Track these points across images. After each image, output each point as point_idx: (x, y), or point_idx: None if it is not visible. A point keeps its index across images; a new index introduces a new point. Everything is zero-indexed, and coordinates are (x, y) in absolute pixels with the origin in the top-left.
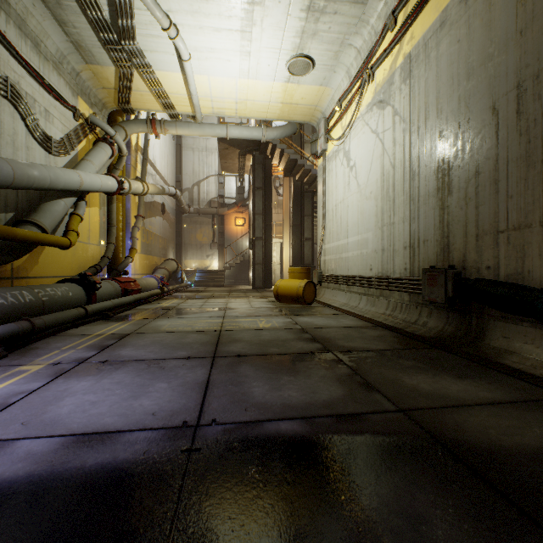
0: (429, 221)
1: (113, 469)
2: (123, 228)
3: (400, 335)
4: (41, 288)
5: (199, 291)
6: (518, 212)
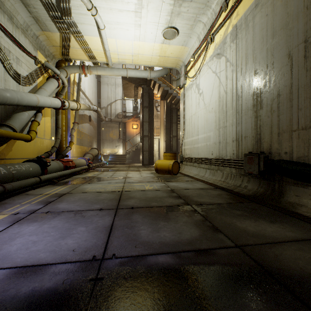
0: (248, 125)
1: (38, 296)
2: (65, 130)
3: (231, 194)
4: (12, 165)
5: (111, 167)
6: (305, 118)
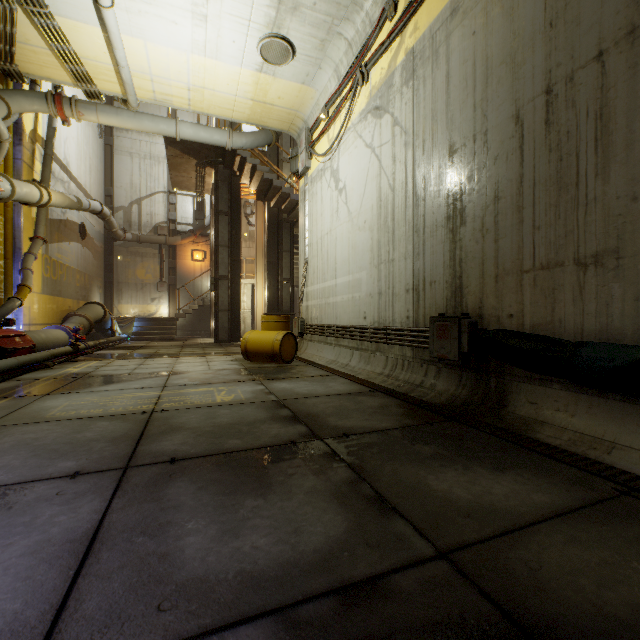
0: (438, 258)
1: None
2: (7, 255)
3: (405, 403)
4: None
5: (137, 347)
6: (548, 247)
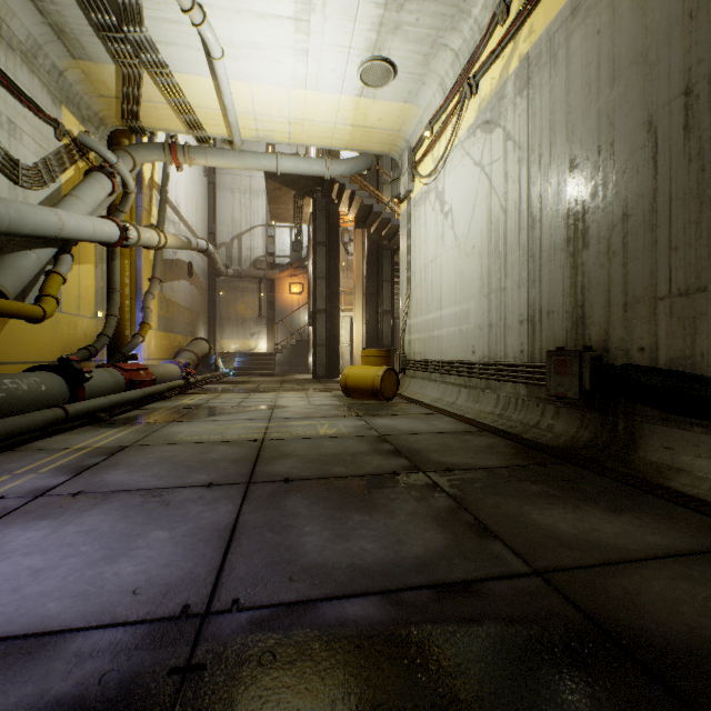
0: (556, 285)
1: None
2: (131, 295)
3: (516, 444)
4: None
5: (240, 382)
6: (687, 270)
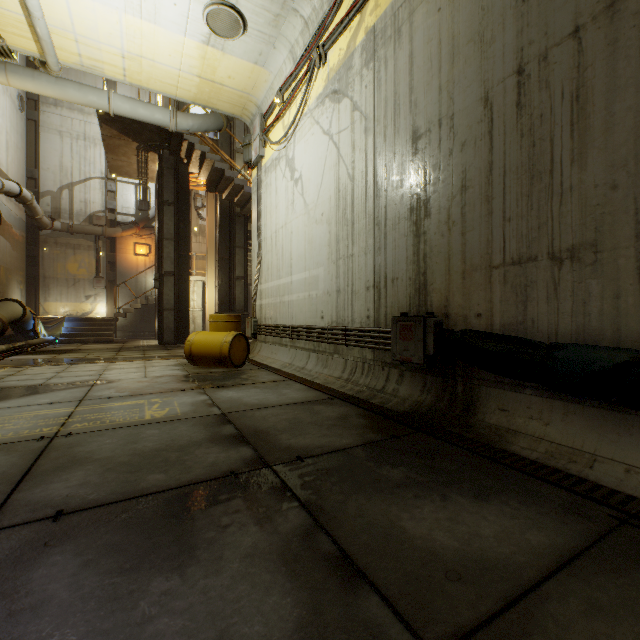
0: (400, 253)
1: None
2: None
3: (367, 412)
4: None
5: (64, 351)
6: (519, 240)
